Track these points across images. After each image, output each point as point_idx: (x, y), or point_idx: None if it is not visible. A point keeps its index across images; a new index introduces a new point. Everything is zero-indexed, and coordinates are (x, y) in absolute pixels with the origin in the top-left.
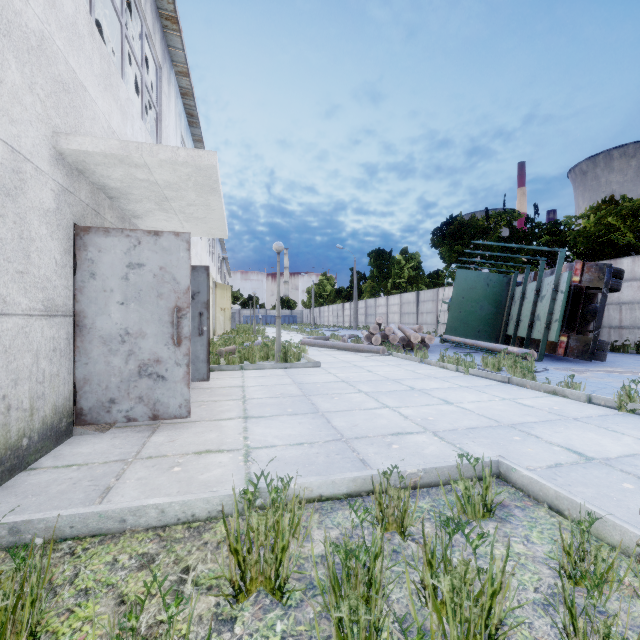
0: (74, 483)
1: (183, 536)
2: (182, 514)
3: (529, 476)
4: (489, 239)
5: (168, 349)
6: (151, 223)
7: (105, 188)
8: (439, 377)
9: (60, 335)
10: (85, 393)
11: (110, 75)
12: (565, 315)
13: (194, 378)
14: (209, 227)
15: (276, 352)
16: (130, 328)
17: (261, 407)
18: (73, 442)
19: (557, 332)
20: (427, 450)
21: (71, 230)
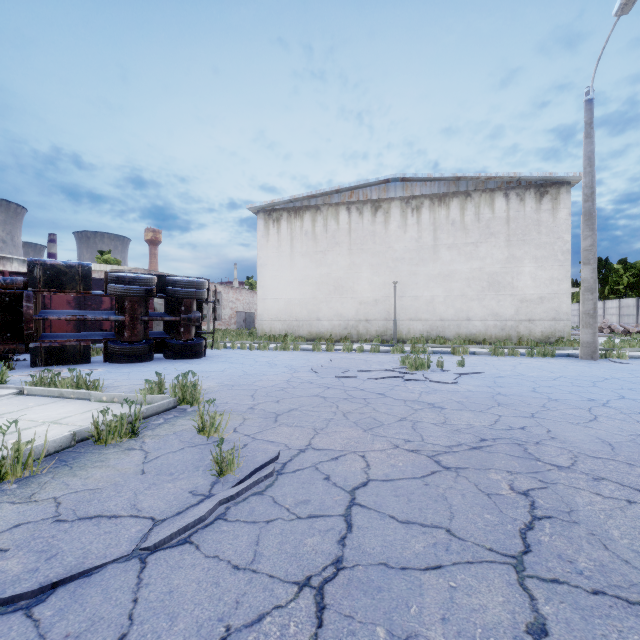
0: None
1: None
2: None
3: None
4: None
5: None
6: None
7: None
8: None
9: None
10: None
11: None
12: None
13: None
14: None
15: None
16: None
17: None
18: None
19: None
20: None
21: None
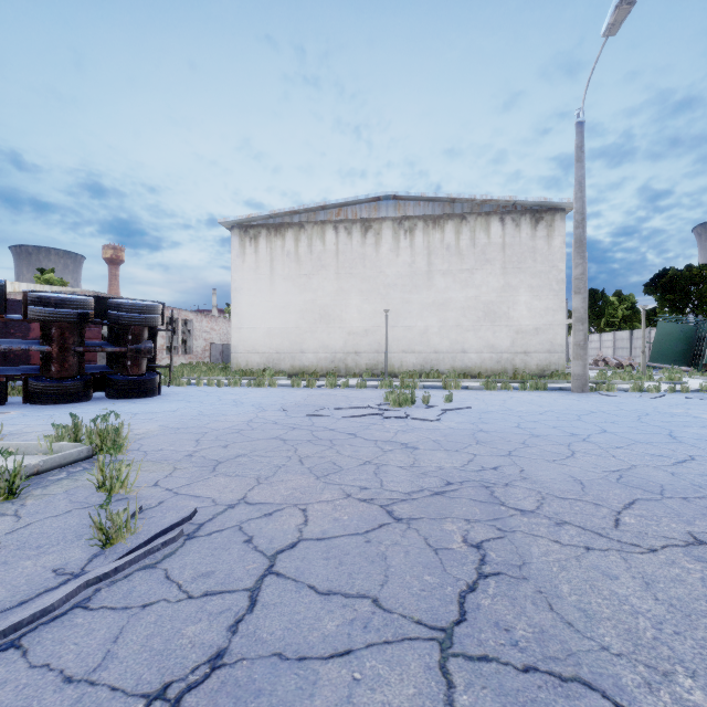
0: None
1: None
2: None
3: None
4: (699, 289)
5: None
6: None
7: None
8: None
9: None
10: None
11: None
12: None
13: None
14: None
15: None
16: None
17: None
18: None
19: (706, 359)
20: None
21: None
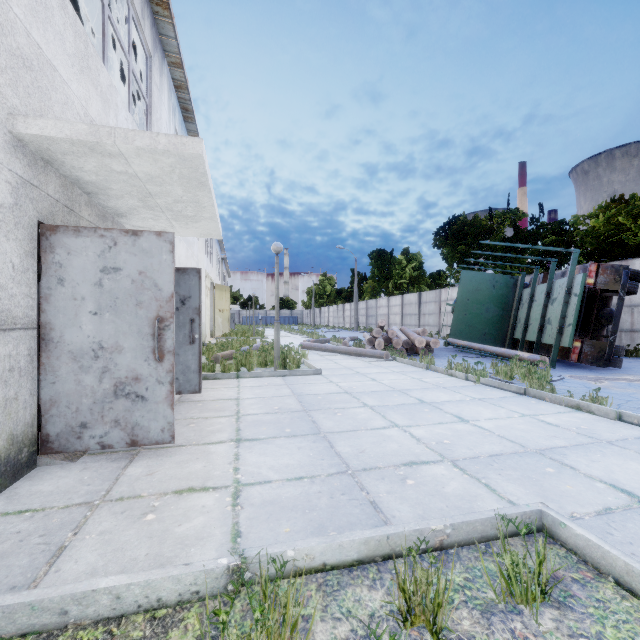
0: (21, 540)
1: (142, 635)
2: (144, 599)
3: (585, 537)
4: (493, 239)
5: (148, 365)
6: (137, 222)
7: (79, 182)
8: (448, 387)
9: (19, 352)
10: (52, 417)
11: (88, 57)
12: (579, 319)
13: (185, 390)
14: (201, 226)
15: (274, 358)
16: (104, 341)
17: (256, 426)
18: (35, 476)
19: (571, 337)
20: (448, 488)
21: (35, 229)
